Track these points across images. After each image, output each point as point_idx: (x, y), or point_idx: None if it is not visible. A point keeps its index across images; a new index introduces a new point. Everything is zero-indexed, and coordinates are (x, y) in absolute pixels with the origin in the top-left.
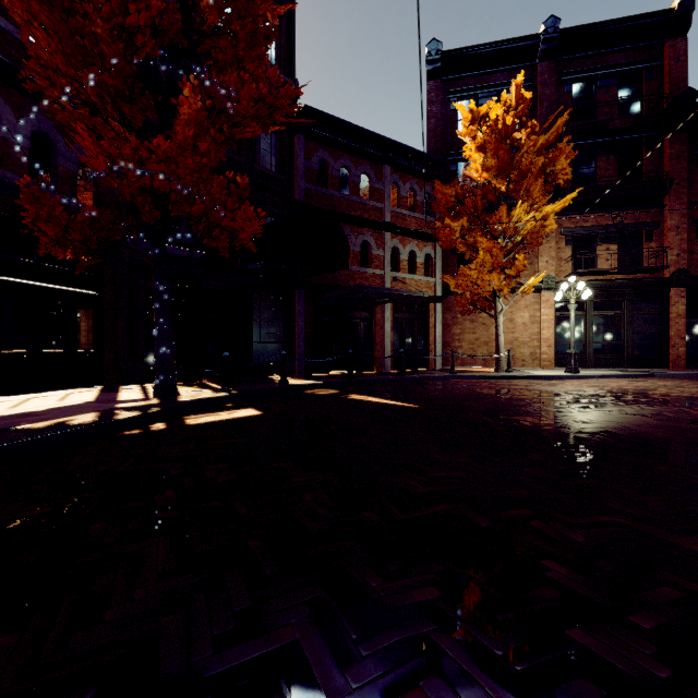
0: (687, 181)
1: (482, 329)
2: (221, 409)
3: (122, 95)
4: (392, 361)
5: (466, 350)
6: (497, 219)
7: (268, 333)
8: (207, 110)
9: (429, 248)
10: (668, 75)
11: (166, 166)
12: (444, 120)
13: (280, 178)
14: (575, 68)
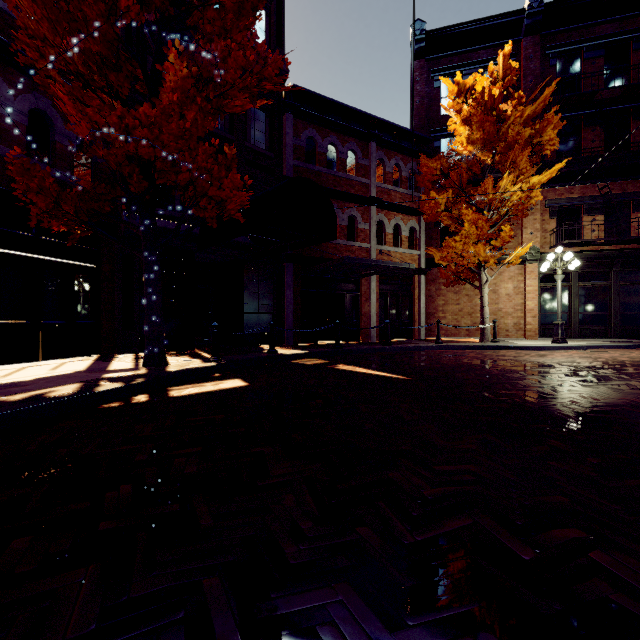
0: None
1: (466, 301)
2: (208, 379)
3: (108, 62)
4: (377, 331)
5: (449, 321)
6: (483, 191)
7: (258, 304)
8: (195, 81)
9: (413, 221)
10: None
11: (149, 131)
12: (428, 98)
13: (270, 155)
14: (560, 41)
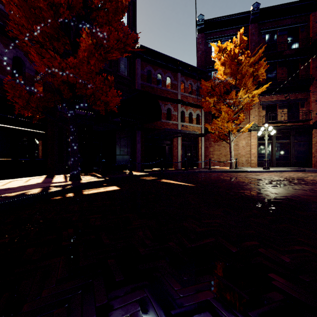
0: None
1: (223, 149)
2: (101, 186)
3: (53, 37)
4: (181, 164)
5: (215, 159)
6: (231, 97)
7: (124, 150)
8: (94, 45)
9: (198, 111)
10: (311, 29)
11: (74, 70)
12: (205, 52)
13: (129, 79)
14: (267, 26)
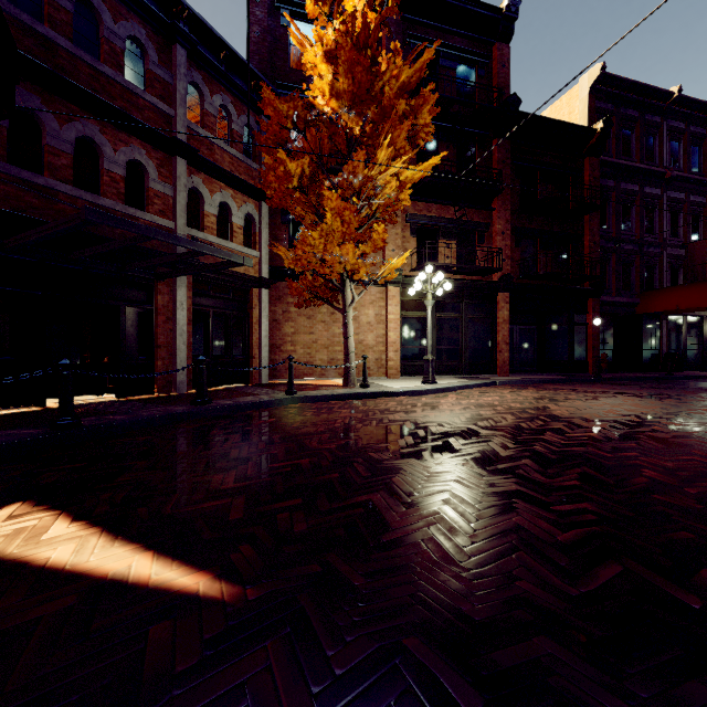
0: (509, 189)
1: (322, 329)
2: None
3: None
4: (189, 375)
5: (301, 356)
6: (351, 171)
7: None
8: None
9: (251, 206)
10: (496, 78)
11: None
12: (272, 36)
13: None
14: (419, 34)
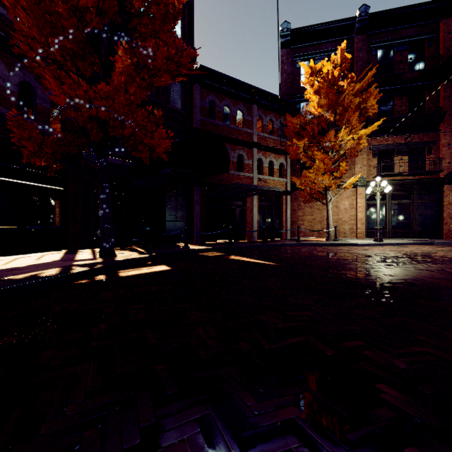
0: None
1: (317, 213)
2: (144, 265)
3: (77, 54)
4: (257, 234)
5: (306, 226)
6: (328, 139)
7: (176, 215)
8: (135, 66)
9: (282, 159)
10: (442, 43)
11: (106, 101)
12: (292, 75)
13: (184, 113)
14: (379, 39)
